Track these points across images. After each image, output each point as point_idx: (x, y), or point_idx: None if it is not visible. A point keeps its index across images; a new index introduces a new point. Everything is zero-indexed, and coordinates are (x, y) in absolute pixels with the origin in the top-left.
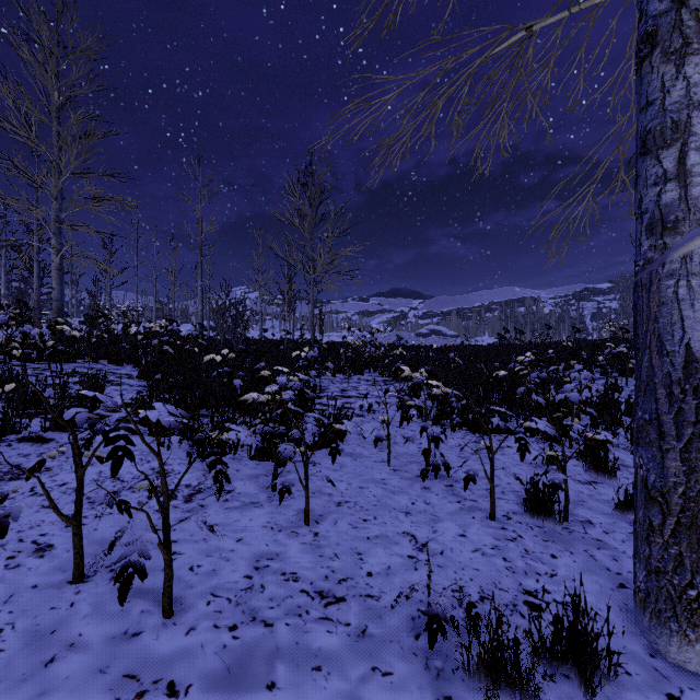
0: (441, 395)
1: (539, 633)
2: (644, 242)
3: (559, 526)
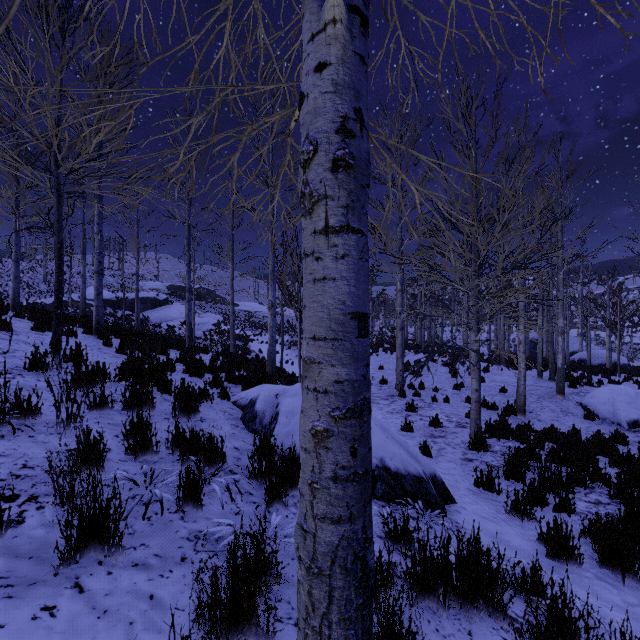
0: None
1: None
2: None
3: None
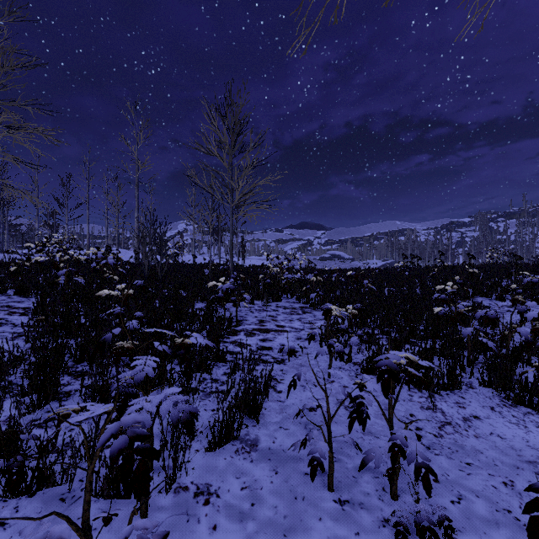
0: (414, 374)
1: None
2: None
3: None
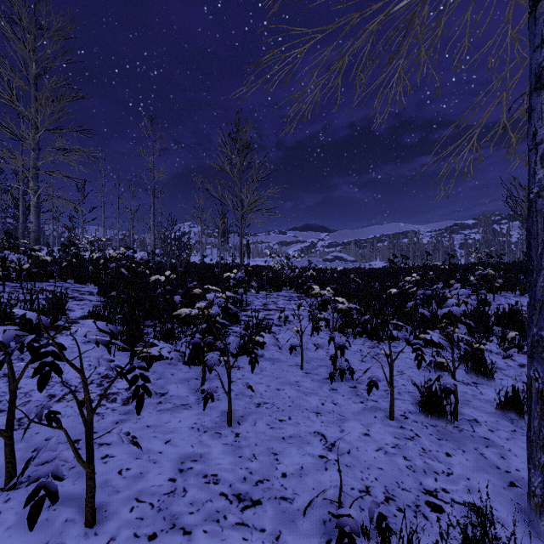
0: (346, 309)
1: (446, 543)
2: (539, 170)
3: (450, 425)
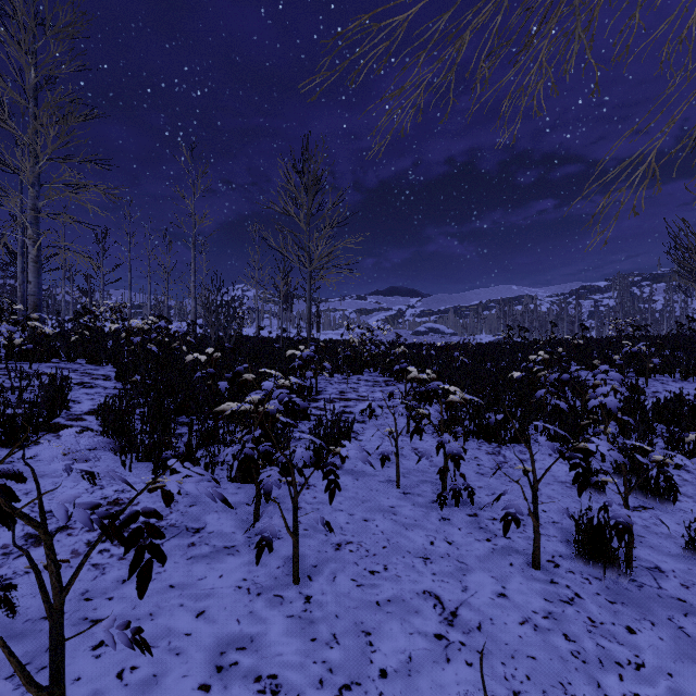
0: (460, 403)
1: None
2: None
3: (625, 578)
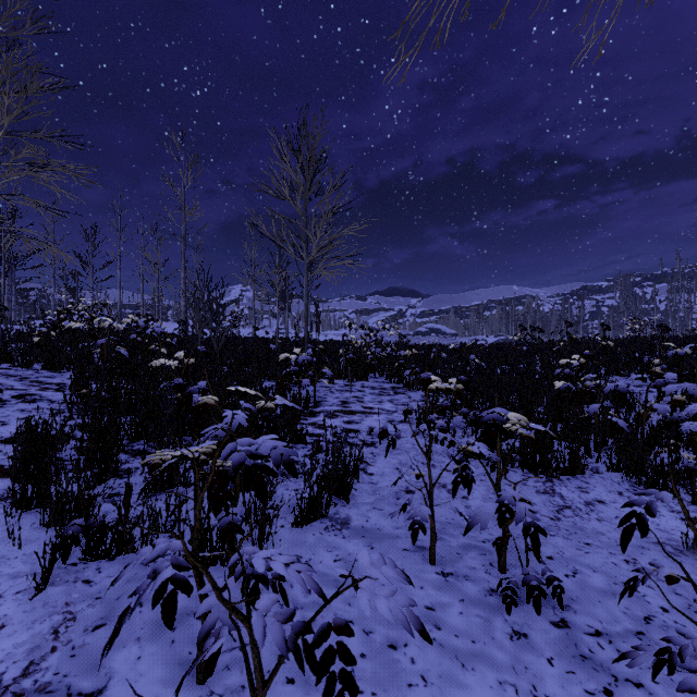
0: (524, 436)
1: None
2: None
3: None
